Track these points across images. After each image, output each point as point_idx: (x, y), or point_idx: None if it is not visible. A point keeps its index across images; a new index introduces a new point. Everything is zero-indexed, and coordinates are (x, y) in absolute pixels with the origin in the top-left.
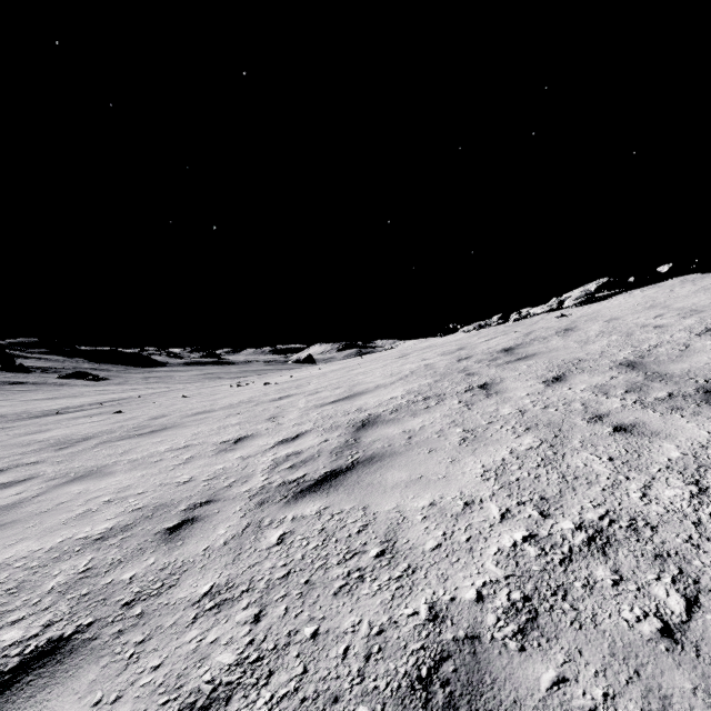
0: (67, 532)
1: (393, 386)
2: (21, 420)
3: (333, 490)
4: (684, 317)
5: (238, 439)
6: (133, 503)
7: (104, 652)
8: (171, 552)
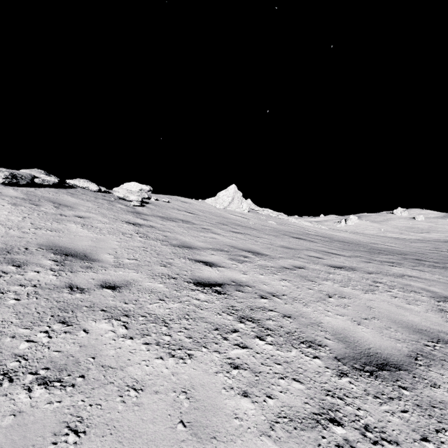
0: None
1: None
2: None
3: None
4: None
5: None
6: None
7: None
8: None
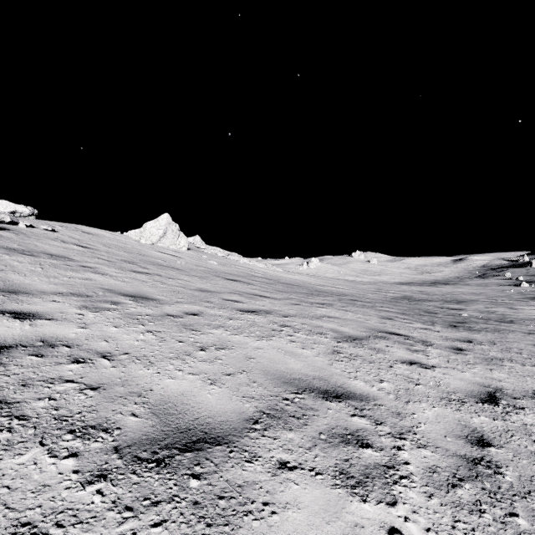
0: None
1: None
2: None
3: None
4: None
5: None
6: None
7: None
8: None
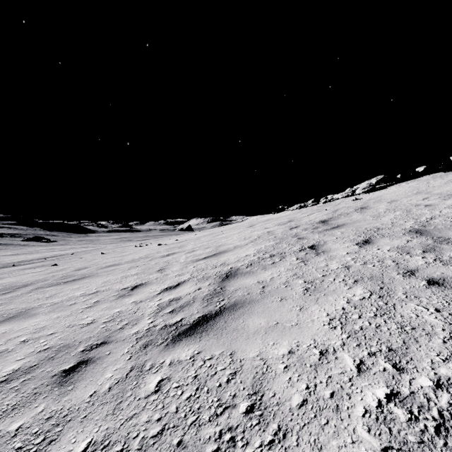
0: None
1: (247, 246)
2: None
3: (205, 334)
4: (445, 199)
5: (134, 286)
6: (43, 344)
7: None
8: (61, 398)
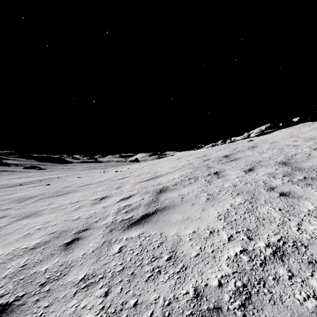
0: (17, 245)
1: (174, 172)
2: (3, 188)
3: (146, 224)
4: (307, 141)
5: (102, 198)
6: (50, 230)
7: (28, 312)
8: (66, 256)
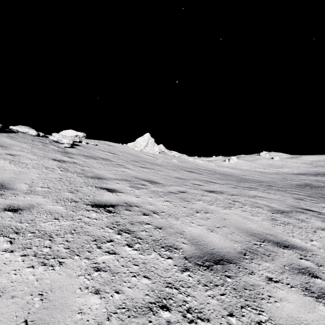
0: None
1: None
2: None
3: None
4: None
5: None
6: None
7: None
8: None
